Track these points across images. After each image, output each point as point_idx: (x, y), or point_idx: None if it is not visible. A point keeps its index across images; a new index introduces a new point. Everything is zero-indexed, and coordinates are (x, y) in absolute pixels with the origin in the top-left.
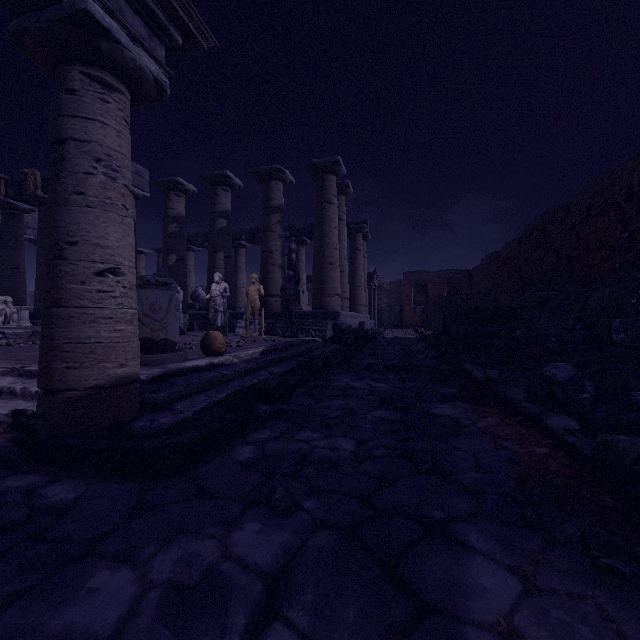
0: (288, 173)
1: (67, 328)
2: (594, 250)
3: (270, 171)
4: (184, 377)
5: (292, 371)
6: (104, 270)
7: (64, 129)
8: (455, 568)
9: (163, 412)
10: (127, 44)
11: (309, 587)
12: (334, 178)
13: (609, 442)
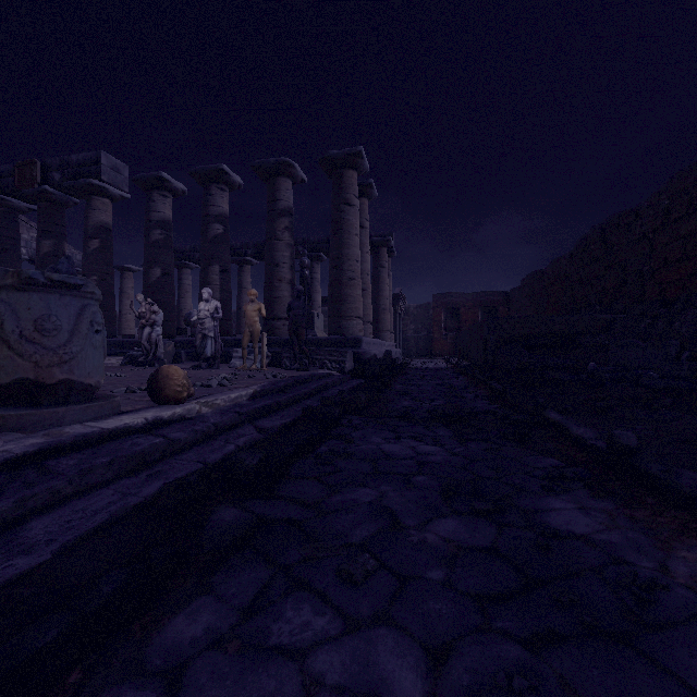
0: (299, 168)
1: None
2: (675, 262)
3: (276, 165)
4: (86, 452)
5: (294, 425)
6: None
7: None
8: None
9: None
10: None
11: None
12: (355, 174)
13: None
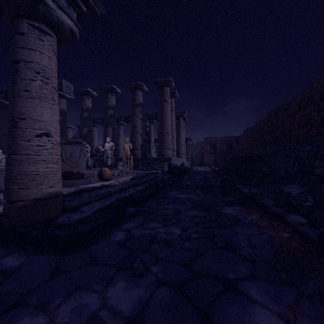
0: (145, 86)
1: (19, 166)
2: (302, 126)
3: (135, 85)
4: (88, 192)
5: (146, 189)
6: (41, 134)
7: (18, 55)
8: (244, 315)
9: (75, 212)
10: (53, 8)
11: None
12: (168, 89)
13: None
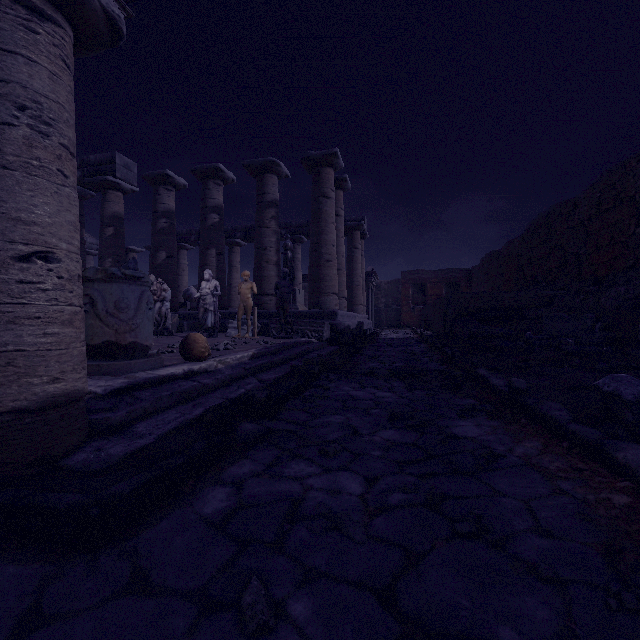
0: (283, 166)
1: None
2: (605, 246)
3: (264, 164)
4: (154, 389)
5: (285, 378)
6: (29, 254)
7: None
8: None
9: (117, 437)
10: None
11: None
12: (331, 171)
13: None
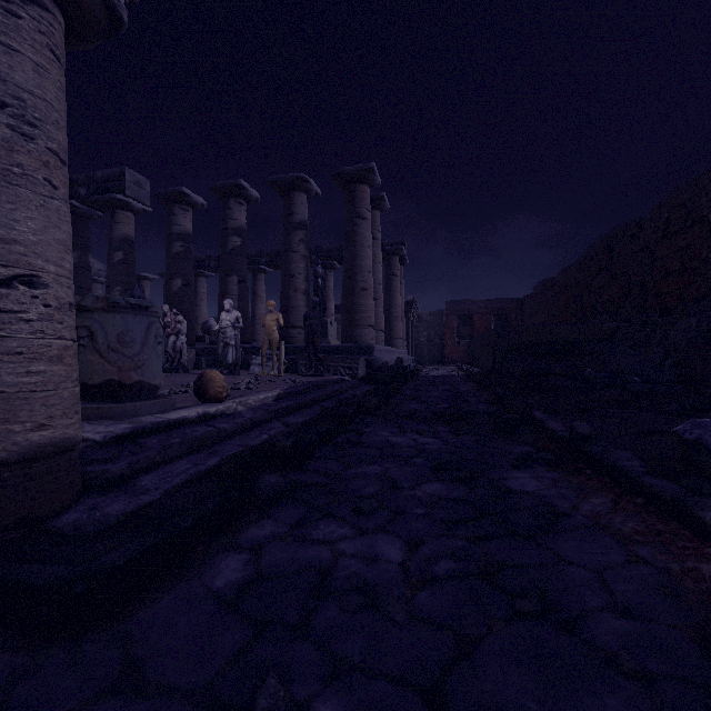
0: (313, 183)
1: None
2: (674, 273)
3: (292, 180)
4: (162, 435)
5: (314, 422)
6: (10, 278)
7: None
8: None
9: (116, 493)
10: None
11: None
12: (367, 189)
13: None
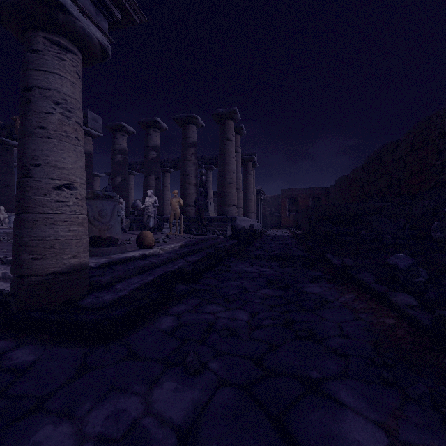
0: (200, 119)
1: (32, 229)
2: (416, 173)
3: (187, 118)
4: (123, 264)
5: (202, 260)
6: (61, 185)
7: (30, 79)
8: (332, 423)
9: (106, 291)
10: (78, 16)
11: (214, 441)
12: (232, 123)
13: (445, 317)
